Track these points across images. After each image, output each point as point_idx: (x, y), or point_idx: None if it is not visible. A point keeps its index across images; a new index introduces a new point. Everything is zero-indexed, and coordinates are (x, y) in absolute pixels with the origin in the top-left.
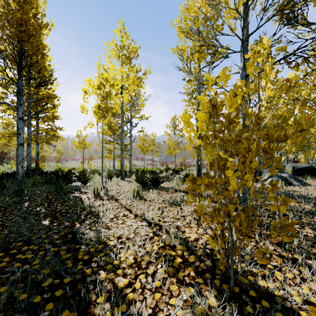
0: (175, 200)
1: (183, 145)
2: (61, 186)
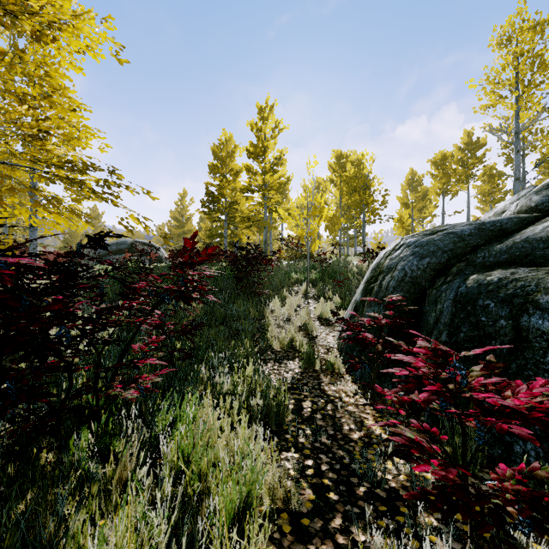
0: None
1: None
2: None
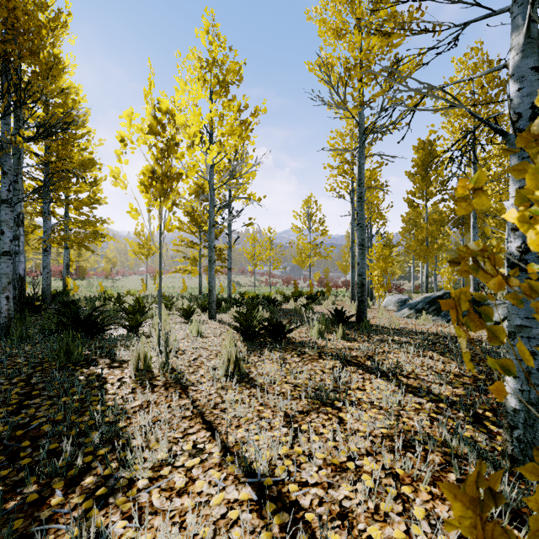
0: (323, 389)
1: (325, 249)
2: (68, 348)
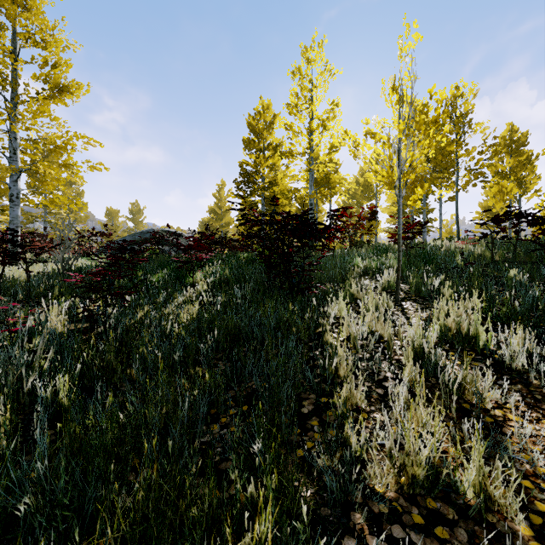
0: None
1: None
2: None
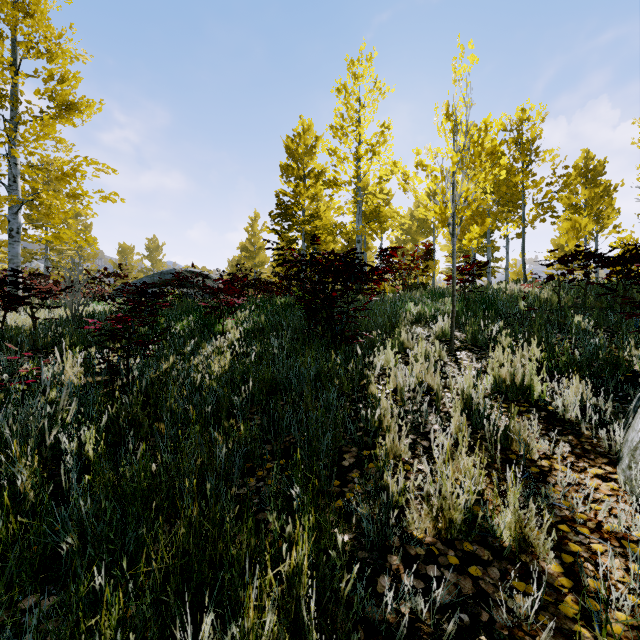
0: None
1: None
2: None
